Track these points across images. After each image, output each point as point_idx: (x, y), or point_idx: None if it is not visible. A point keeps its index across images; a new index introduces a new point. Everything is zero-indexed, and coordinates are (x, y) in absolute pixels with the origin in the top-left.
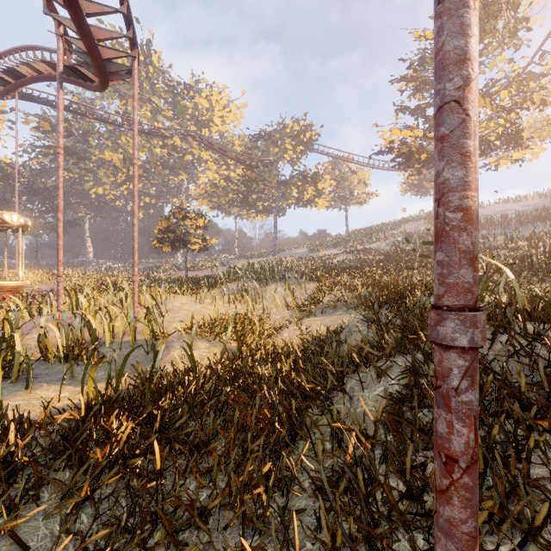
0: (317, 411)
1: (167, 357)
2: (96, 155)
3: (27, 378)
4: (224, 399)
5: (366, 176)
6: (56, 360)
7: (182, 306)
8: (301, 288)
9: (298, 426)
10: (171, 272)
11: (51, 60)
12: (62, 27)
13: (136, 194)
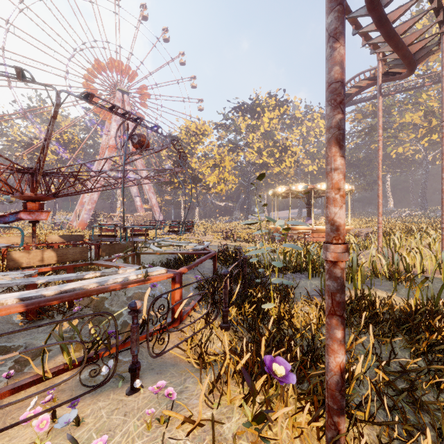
0: None
1: None
2: (397, 121)
3: (370, 282)
4: None
5: None
6: (382, 278)
7: None
8: None
9: None
10: None
11: (370, 76)
12: (380, 53)
13: None
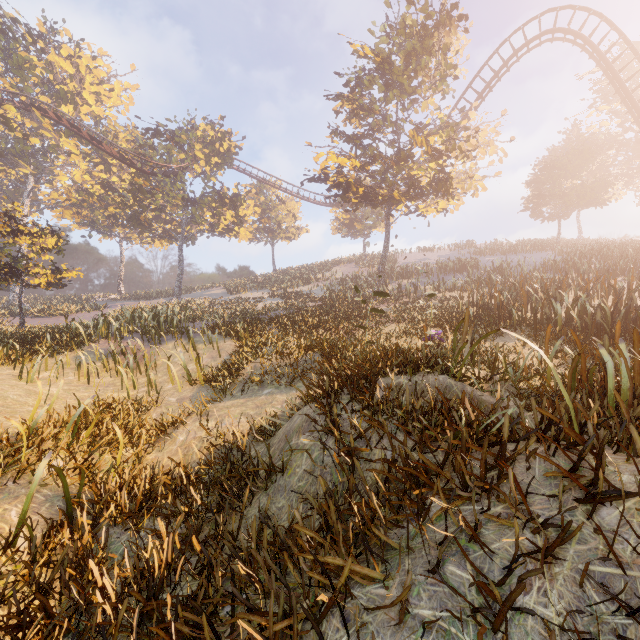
0: None
1: None
2: None
3: None
4: None
5: (295, 207)
6: None
7: None
8: (213, 349)
9: None
10: None
11: None
12: None
13: None
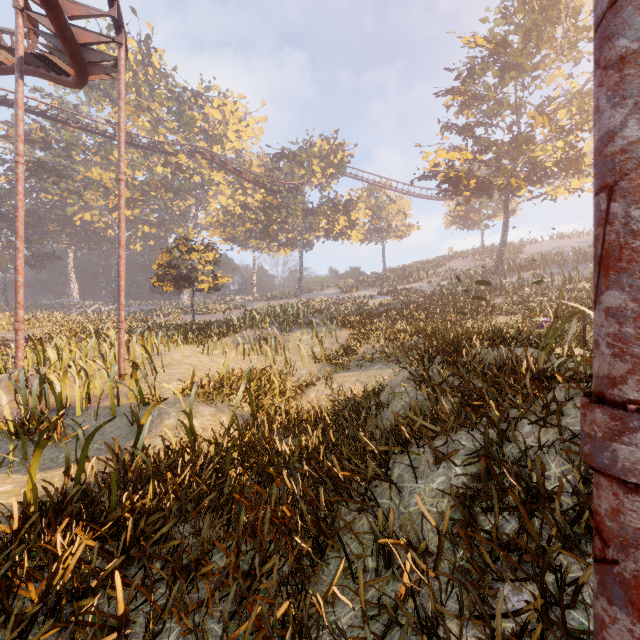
0: (353, 505)
1: (158, 428)
2: (82, 173)
3: None
4: (229, 490)
5: (406, 205)
6: (3, 436)
7: (183, 359)
8: (332, 336)
9: (328, 533)
10: (175, 316)
11: (12, 45)
12: None
13: (123, 217)
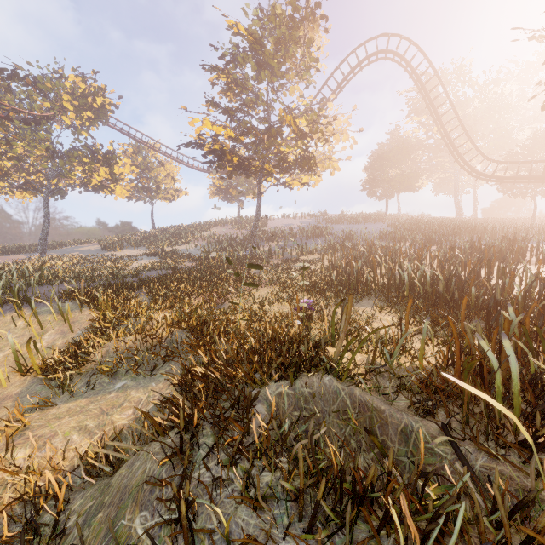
0: None
1: None
2: None
3: None
4: None
5: (175, 170)
6: None
7: None
8: (65, 321)
9: None
10: None
11: None
12: None
13: None
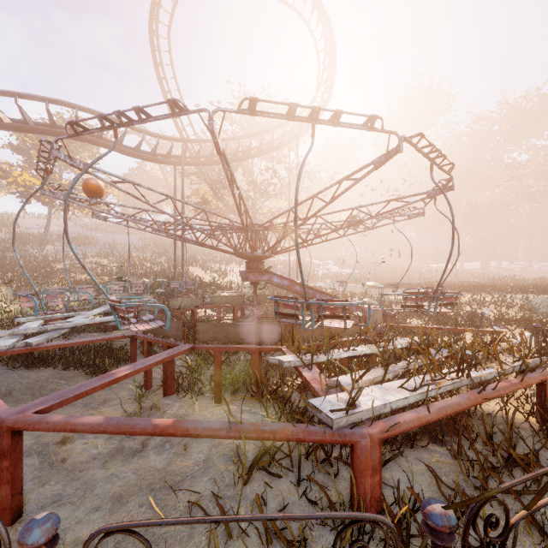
0: None
1: None
2: None
3: None
4: None
5: None
6: None
7: None
8: None
9: None
10: None
11: None
12: None
13: None
